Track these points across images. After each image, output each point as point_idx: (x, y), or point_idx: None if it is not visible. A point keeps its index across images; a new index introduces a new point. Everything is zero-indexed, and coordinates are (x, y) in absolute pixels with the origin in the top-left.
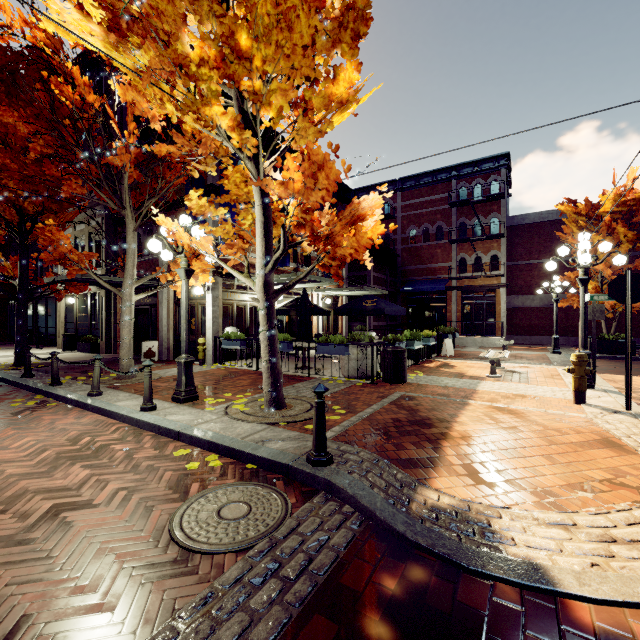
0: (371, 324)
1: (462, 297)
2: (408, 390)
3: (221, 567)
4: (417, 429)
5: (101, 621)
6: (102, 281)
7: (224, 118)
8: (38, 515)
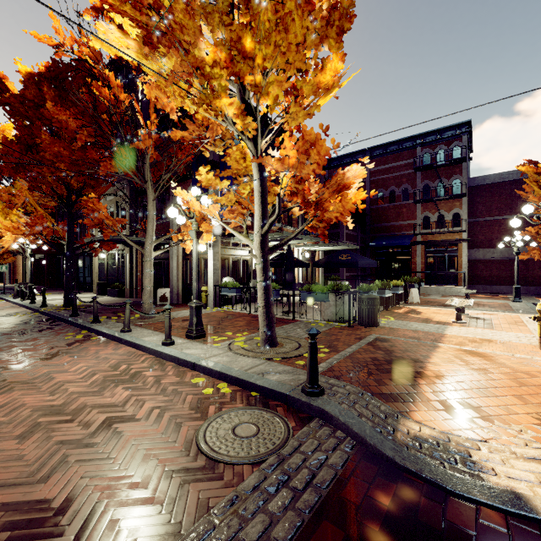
0: (344, 274)
1: (426, 251)
2: (382, 333)
3: (241, 476)
4: (394, 367)
5: (154, 511)
6: (129, 241)
7: (231, 108)
8: (97, 425)
